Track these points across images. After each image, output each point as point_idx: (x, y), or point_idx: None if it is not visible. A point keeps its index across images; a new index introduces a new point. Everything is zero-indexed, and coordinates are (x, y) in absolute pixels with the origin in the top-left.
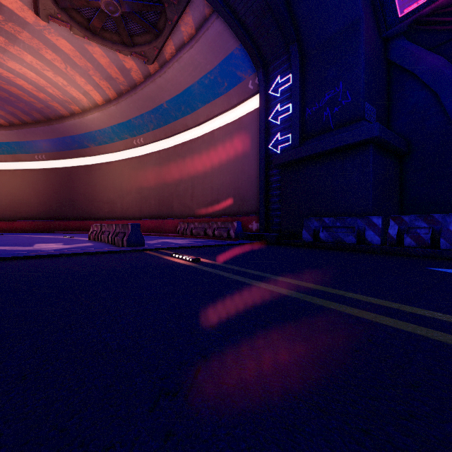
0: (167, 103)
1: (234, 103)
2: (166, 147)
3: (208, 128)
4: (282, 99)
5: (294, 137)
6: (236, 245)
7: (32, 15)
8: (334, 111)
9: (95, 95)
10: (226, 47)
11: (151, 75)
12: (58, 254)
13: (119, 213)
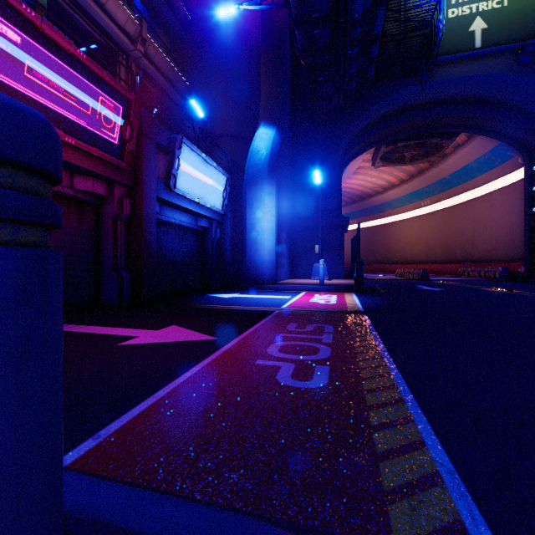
0: (449, 176)
1: (507, 172)
2: (449, 204)
3: (488, 189)
4: None
5: None
6: (488, 281)
7: (368, 164)
8: None
9: (394, 180)
10: (493, 143)
11: (435, 163)
12: (396, 279)
13: (409, 259)
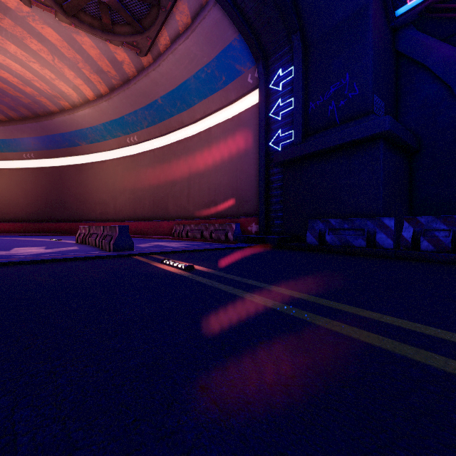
0: (162, 99)
1: (232, 98)
2: (161, 145)
3: (205, 126)
4: (284, 93)
5: (297, 133)
6: (235, 249)
7: None
8: (340, 104)
9: (86, 90)
10: (224, 38)
11: (144, 68)
12: (31, 261)
13: (111, 215)
